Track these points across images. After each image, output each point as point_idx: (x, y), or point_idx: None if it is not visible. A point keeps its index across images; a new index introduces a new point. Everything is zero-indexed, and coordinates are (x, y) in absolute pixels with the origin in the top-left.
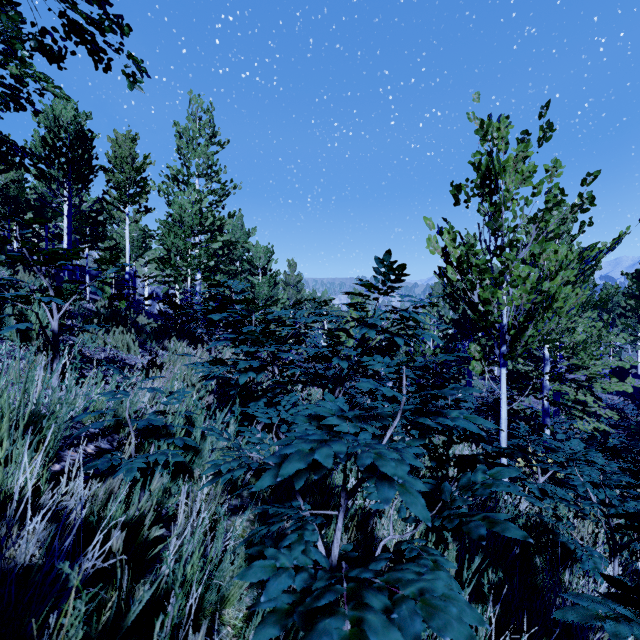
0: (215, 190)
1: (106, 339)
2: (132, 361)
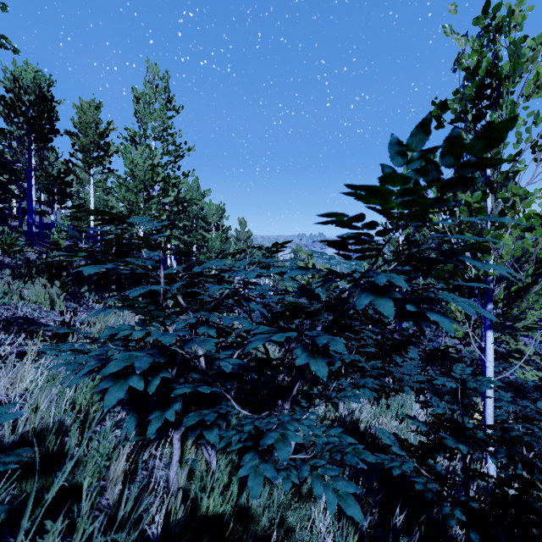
0: (170, 151)
1: (24, 294)
2: (50, 320)
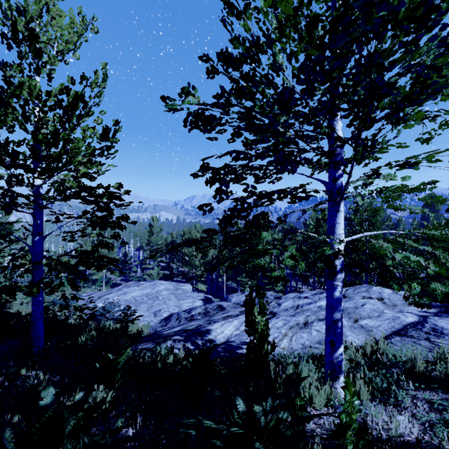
0: None
1: None
2: None
